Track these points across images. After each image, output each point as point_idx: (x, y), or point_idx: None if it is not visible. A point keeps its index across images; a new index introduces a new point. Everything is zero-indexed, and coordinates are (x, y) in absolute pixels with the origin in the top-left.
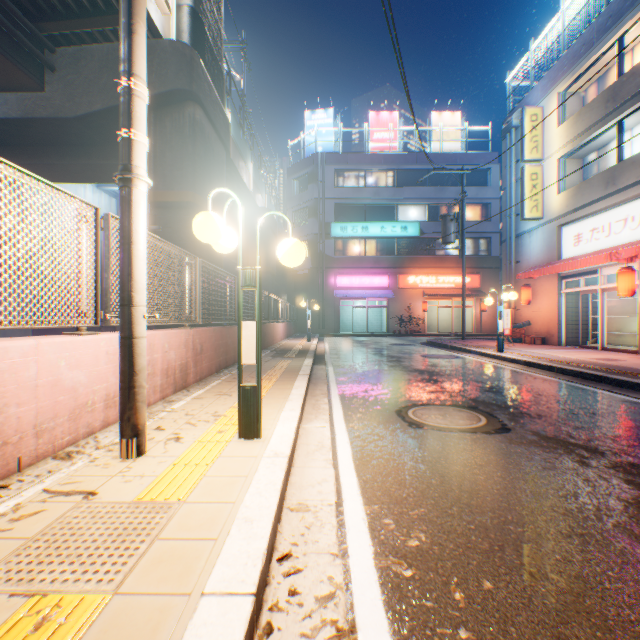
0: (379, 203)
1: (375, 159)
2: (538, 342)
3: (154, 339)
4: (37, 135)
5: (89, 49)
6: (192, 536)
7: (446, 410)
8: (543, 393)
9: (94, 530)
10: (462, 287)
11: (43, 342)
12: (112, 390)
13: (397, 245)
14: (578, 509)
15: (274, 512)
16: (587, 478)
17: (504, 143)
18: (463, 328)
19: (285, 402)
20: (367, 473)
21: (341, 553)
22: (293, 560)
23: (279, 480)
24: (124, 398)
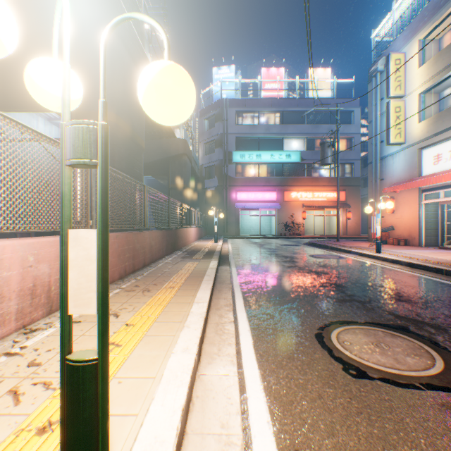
0: (269, 137)
1: (266, 103)
2: (402, 243)
3: (1, 252)
4: None
5: None
6: None
7: (376, 334)
8: None
9: None
10: (337, 199)
11: None
12: None
13: (283, 169)
14: None
15: None
16: None
17: (370, 86)
18: (337, 232)
19: (179, 331)
20: None
21: None
22: None
23: None
24: None
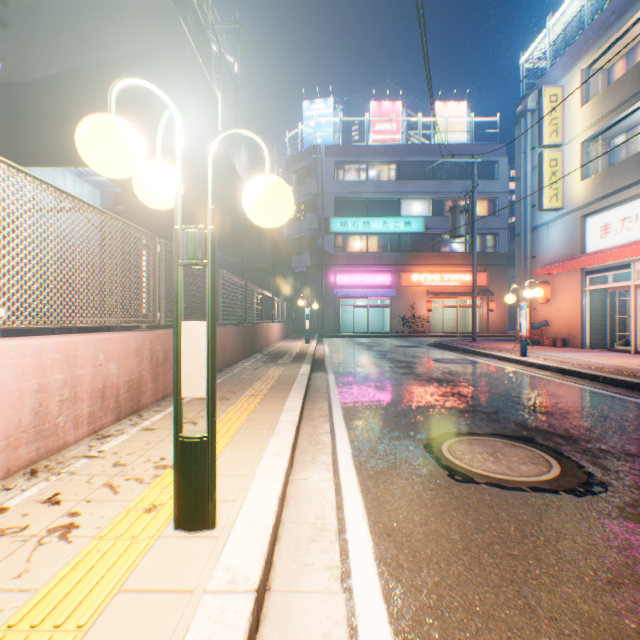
0: (381, 197)
1: (377, 151)
2: (558, 344)
3: (75, 348)
4: None
5: (48, 2)
6: None
7: (493, 445)
8: (607, 414)
9: None
10: (472, 284)
11: None
12: None
13: (400, 241)
14: None
15: None
16: None
17: (517, 129)
18: (473, 329)
19: (269, 437)
20: (408, 610)
21: None
22: None
23: None
24: None
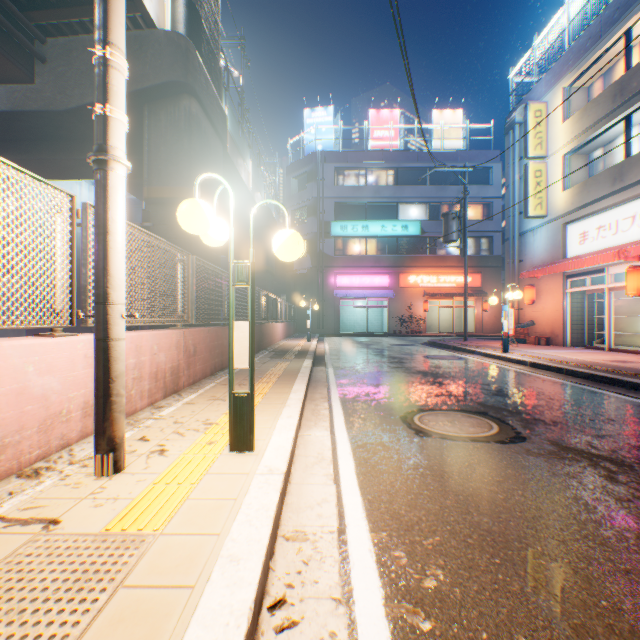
0: (379, 202)
1: (375, 157)
2: (542, 342)
3: (141, 340)
4: (28, 129)
5: (81, 40)
6: (164, 582)
7: (454, 416)
8: (555, 397)
9: (47, 574)
10: (464, 286)
11: (5, 345)
12: (91, 397)
13: (398, 244)
14: (617, 537)
15: (265, 548)
16: (620, 497)
17: (507, 140)
18: (465, 328)
19: (282, 408)
20: (372, 491)
21: (345, 598)
22: (287, 608)
23: (273, 504)
24: (99, 408)
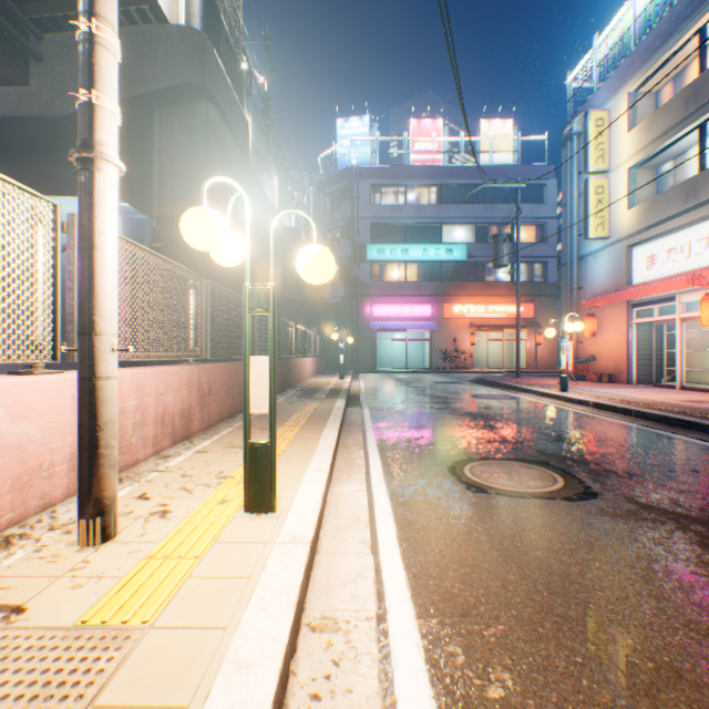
0: (421, 222)
1: (416, 173)
2: (604, 380)
3: (144, 379)
4: (23, 138)
5: None
6: (148, 701)
7: (511, 466)
8: (625, 443)
9: None
10: (516, 317)
11: None
12: None
13: (441, 270)
14: None
15: (284, 648)
16: None
17: (564, 153)
18: (517, 364)
19: (310, 457)
20: (418, 563)
21: None
22: None
23: (295, 585)
24: (83, 462)
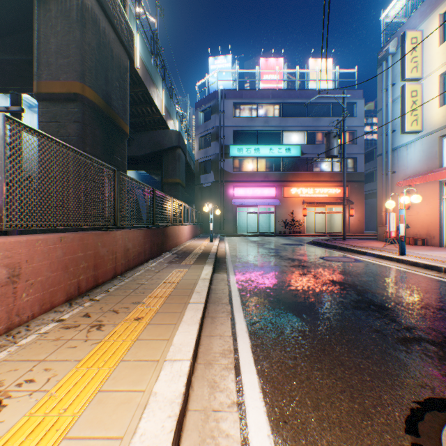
0: (268, 130)
1: (265, 95)
2: (419, 243)
3: None
4: None
5: None
6: None
7: None
8: None
9: None
10: (343, 195)
11: None
12: None
13: (282, 163)
14: None
15: None
16: None
17: (379, 71)
18: (344, 230)
19: None
20: None
21: None
22: None
23: None
24: None
